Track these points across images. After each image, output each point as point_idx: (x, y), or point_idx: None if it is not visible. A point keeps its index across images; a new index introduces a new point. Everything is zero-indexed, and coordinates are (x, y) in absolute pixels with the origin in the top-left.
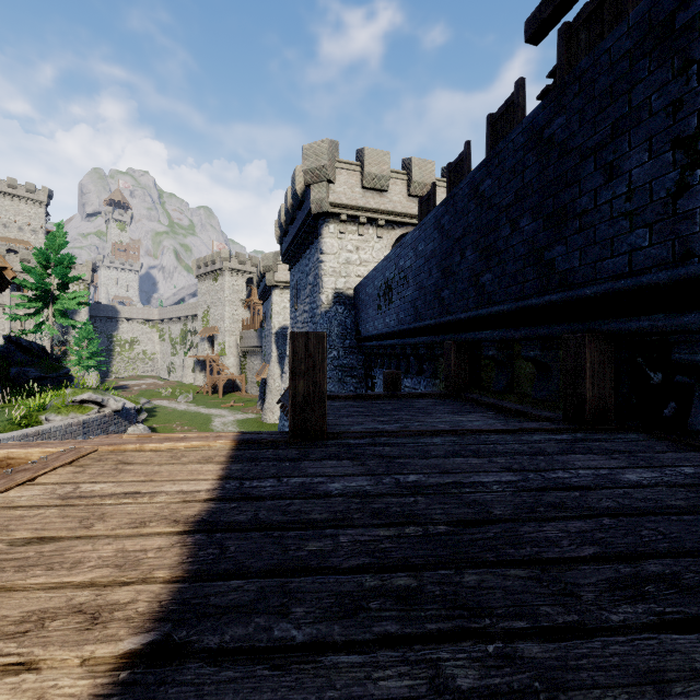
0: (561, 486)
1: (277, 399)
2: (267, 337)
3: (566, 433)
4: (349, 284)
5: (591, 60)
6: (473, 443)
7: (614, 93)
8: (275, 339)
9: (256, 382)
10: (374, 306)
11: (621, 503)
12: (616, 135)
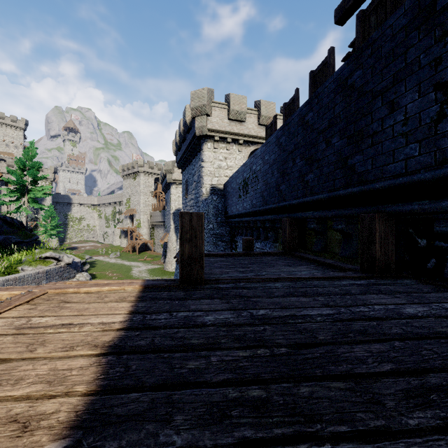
0: (363, 317)
1: (174, 256)
2: (167, 215)
3: (363, 279)
4: (220, 182)
5: (379, 33)
6: (302, 287)
7: (395, 54)
8: (172, 217)
9: (160, 244)
10: (236, 196)
11: (405, 330)
12: (396, 81)
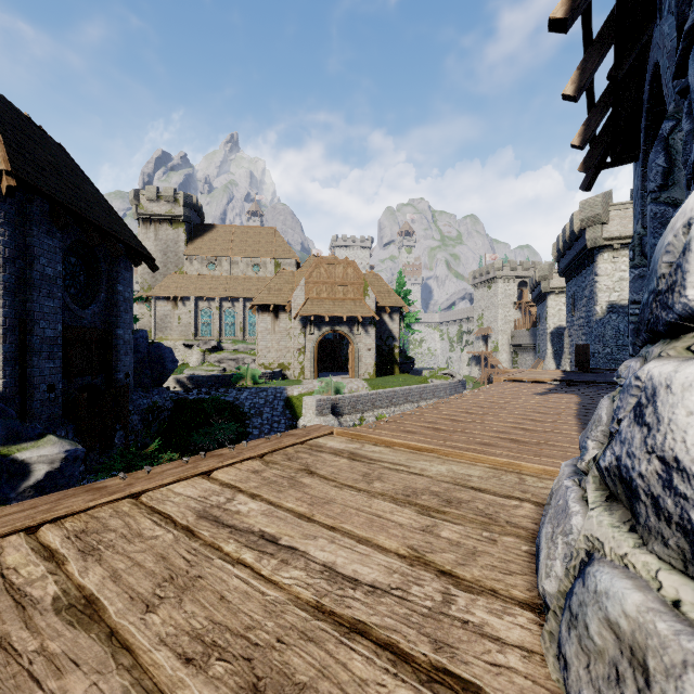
0: None
1: None
2: (541, 336)
3: None
4: (622, 297)
5: None
6: None
7: None
8: (549, 338)
9: None
10: None
11: None
12: None
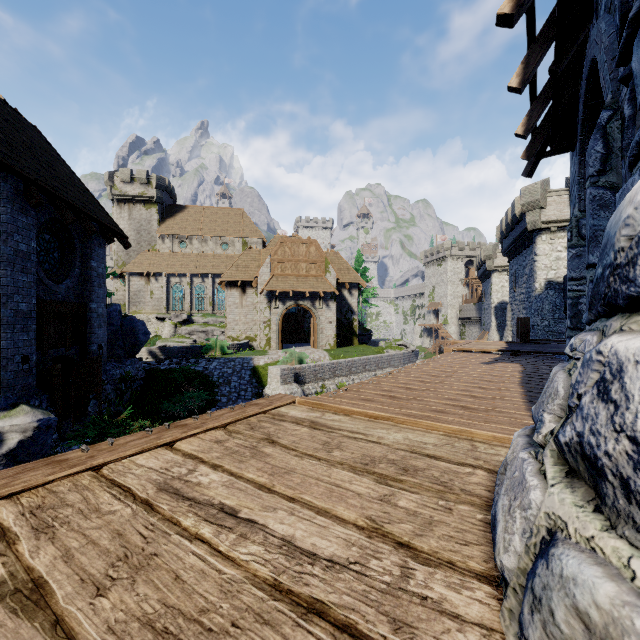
0: None
1: None
2: (486, 310)
3: None
4: (558, 275)
5: None
6: None
7: None
8: (493, 312)
9: None
10: None
11: None
12: None
